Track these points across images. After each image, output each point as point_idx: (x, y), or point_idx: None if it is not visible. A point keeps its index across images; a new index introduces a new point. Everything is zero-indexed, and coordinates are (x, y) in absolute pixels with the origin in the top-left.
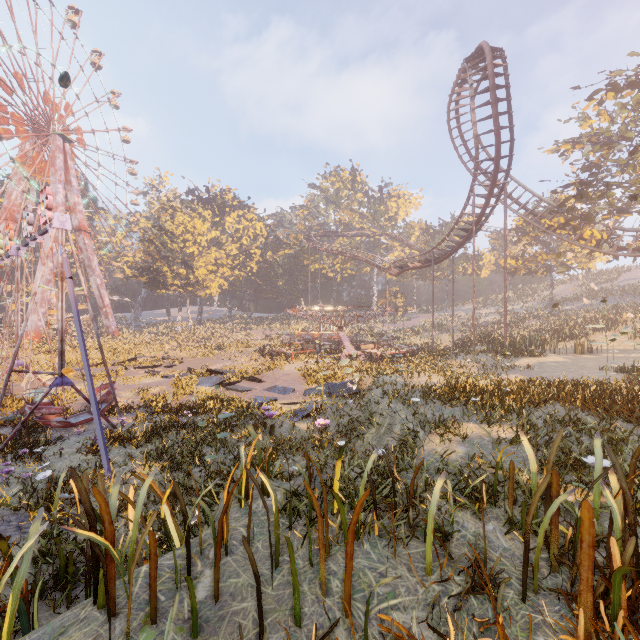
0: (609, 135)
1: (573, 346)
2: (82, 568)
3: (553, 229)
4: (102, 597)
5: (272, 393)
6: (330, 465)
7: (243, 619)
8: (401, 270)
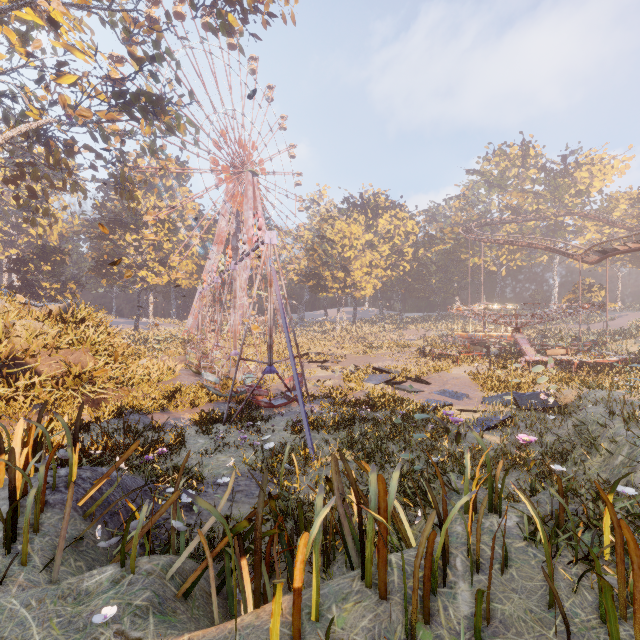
0: None
1: None
2: None
3: None
4: (370, 576)
5: (443, 397)
6: (571, 495)
7: None
8: (603, 255)
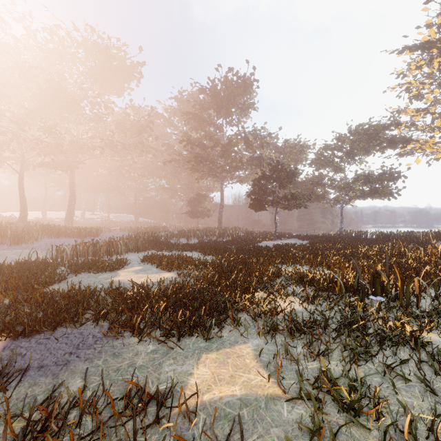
0: None
1: None
2: None
3: None
4: None
5: None
6: None
7: None
8: None
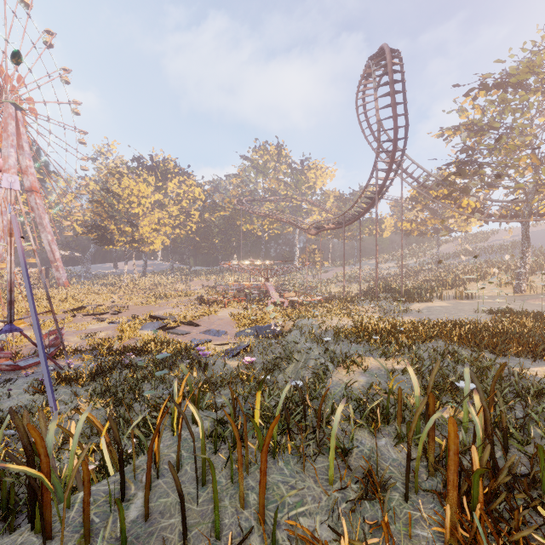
0: (481, 125)
1: (454, 293)
2: (25, 498)
3: (439, 199)
4: (39, 523)
5: (207, 335)
6: (253, 396)
7: (170, 533)
8: (318, 230)
